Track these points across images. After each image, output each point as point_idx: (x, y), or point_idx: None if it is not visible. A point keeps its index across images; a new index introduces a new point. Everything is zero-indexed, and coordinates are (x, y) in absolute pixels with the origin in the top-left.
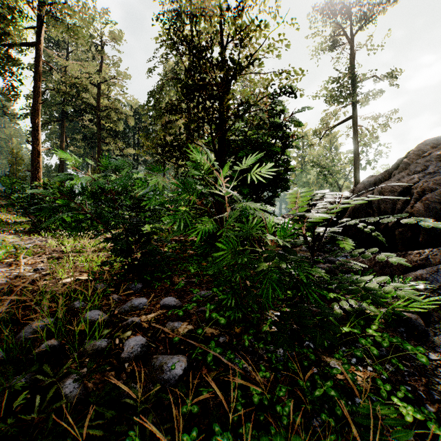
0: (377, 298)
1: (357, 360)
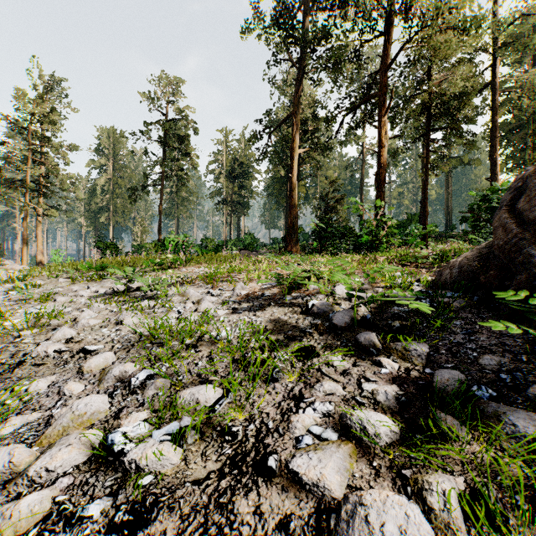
0: None
1: None
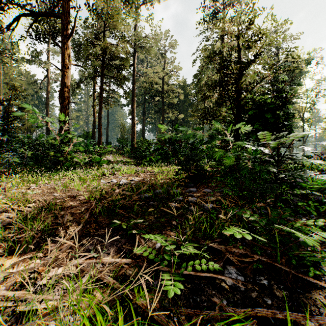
0: (299, 178)
1: (306, 219)
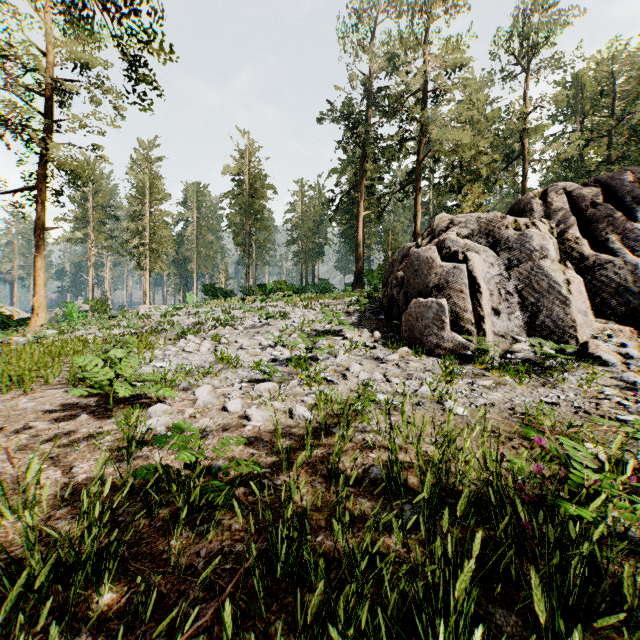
0: None
1: None
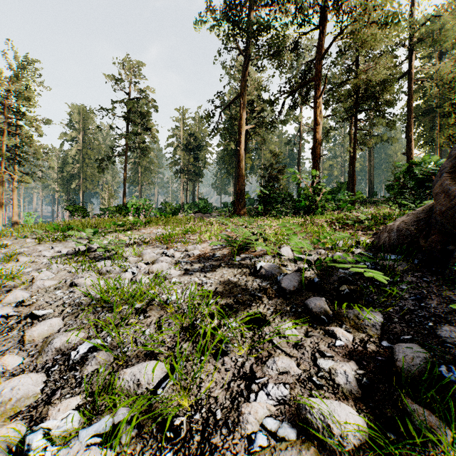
0: None
1: None
